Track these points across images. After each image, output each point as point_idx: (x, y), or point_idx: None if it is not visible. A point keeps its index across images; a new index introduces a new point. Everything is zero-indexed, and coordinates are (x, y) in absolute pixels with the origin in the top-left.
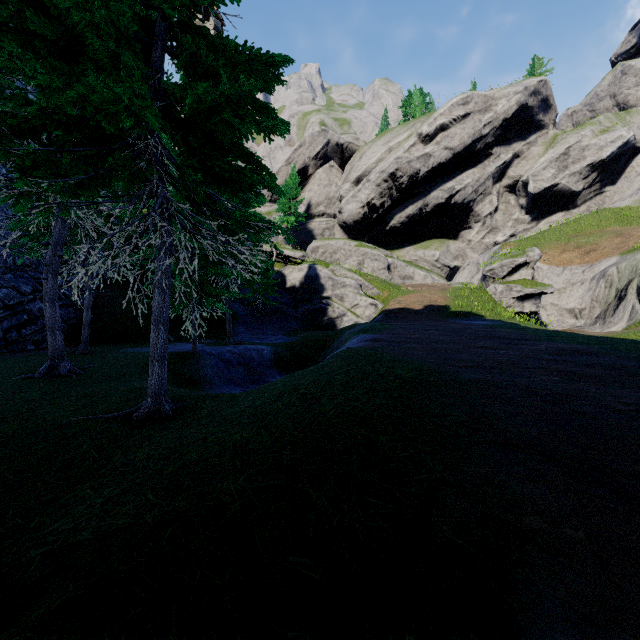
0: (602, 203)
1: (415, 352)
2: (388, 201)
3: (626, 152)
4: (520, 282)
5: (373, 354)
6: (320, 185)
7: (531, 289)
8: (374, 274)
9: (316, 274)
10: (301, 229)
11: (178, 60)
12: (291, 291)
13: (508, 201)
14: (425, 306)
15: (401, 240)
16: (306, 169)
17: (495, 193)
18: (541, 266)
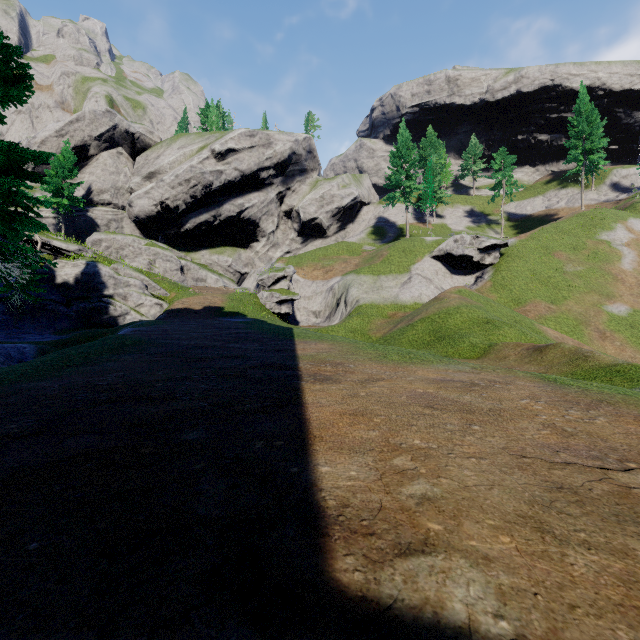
0: (344, 237)
1: (151, 335)
2: (183, 205)
3: (357, 204)
4: (279, 291)
5: (121, 337)
6: (105, 170)
7: (285, 296)
8: (166, 274)
9: (95, 272)
10: (79, 215)
11: None
12: (63, 287)
13: (286, 224)
14: (205, 307)
15: (197, 243)
16: (86, 148)
17: (277, 215)
18: (300, 279)
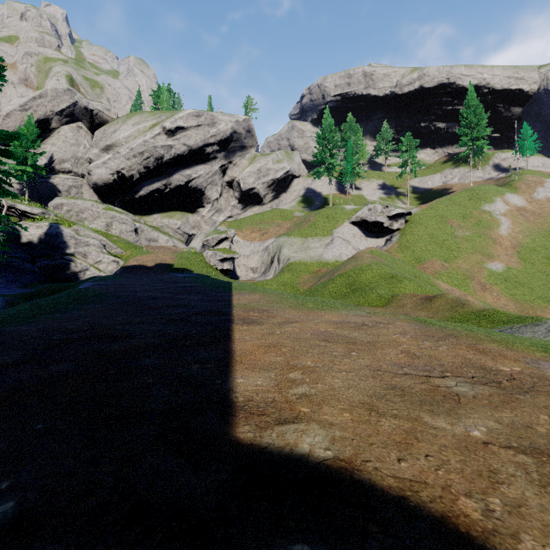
0: (278, 204)
1: (110, 288)
2: (137, 174)
3: (289, 177)
4: (222, 250)
5: (83, 290)
6: (66, 142)
7: (227, 255)
8: (122, 235)
9: (57, 232)
10: (41, 182)
11: None
12: (27, 246)
13: (228, 192)
14: (156, 264)
15: (150, 208)
16: (48, 121)
17: (220, 185)
18: (240, 240)
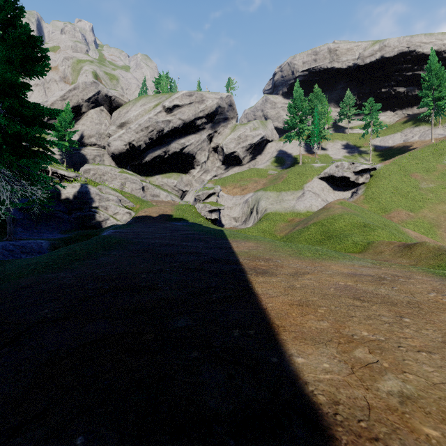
0: (255, 164)
1: (128, 235)
2: (144, 144)
3: (263, 141)
4: (210, 203)
5: (107, 237)
6: (92, 122)
7: (214, 207)
8: (133, 192)
9: (86, 191)
10: (75, 153)
11: (3, 107)
12: (65, 202)
13: (214, 156)
14: (159, 214)
15: (153, 171)
16: (80, 107)
17: (207, 150)
18: (224, 195)
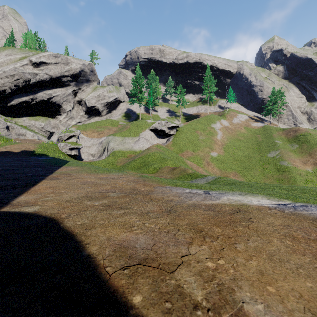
0: (111, 116)
1: None
2: (9, 89)
3: (117, 101)
4: (71, 142)
5: None
6: None
7: (74, 146)
8: None
9: None
10: None
11: None
12: None
13: (78, 107)
14: (22, 150)
15: (20, 113)
16: None
17: (72, 102)
18: (84, 137)
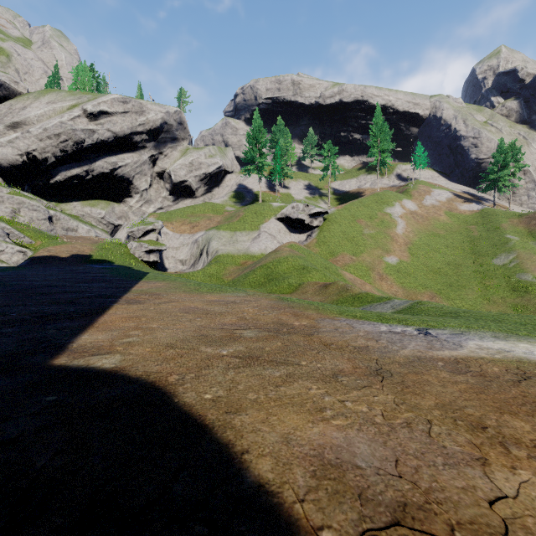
0: (211, 198)
1: (5, 278)
2: (52, 157)
3: (221, 172)
4: (148, 242)
5: None
6: None
7: (153, 247)
8: (33, 223)
9: None
10: None
11: None
12: None
13: (159, 183)
14: (72, 255)
15: (69, 195)
16: None
17: (150, 175)
18: (169, 232)
